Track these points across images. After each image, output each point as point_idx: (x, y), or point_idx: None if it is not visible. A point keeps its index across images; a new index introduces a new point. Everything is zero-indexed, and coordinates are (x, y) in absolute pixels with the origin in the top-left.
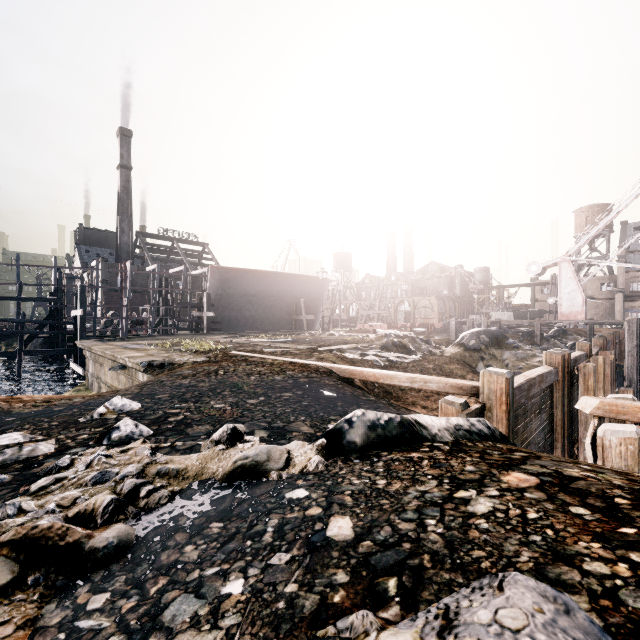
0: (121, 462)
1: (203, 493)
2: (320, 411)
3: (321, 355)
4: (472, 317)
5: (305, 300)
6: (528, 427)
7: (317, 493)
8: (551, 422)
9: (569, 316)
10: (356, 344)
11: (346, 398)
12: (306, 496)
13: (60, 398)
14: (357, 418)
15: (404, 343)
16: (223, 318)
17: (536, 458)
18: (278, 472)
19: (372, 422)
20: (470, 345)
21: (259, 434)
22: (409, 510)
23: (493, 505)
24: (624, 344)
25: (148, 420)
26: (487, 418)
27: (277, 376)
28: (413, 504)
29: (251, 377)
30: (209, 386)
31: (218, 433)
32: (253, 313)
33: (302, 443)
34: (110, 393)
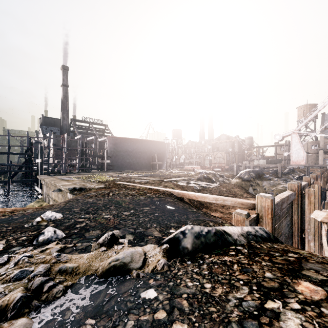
0: (38, 260)
1: (86, 287)
2: (165, 220)
3: (166, 184)
4: (244, 162)
5: (157, 154)
6: (281, 225)
7: (163, 295)
8: (291, 221)
9: (296, 162)
10: (184, 177)
11: (180, 210)
12: (155, 297)
13: (20, 210)
14: (188, 231)
15: (209, 177)
16: (115, 163)
17: (305, 260)
18: (137, 272)
19: (197, 233)
20: (245, 178)
21: (128, 237)
22: (233, 322)
23: (301, 322)
24: (326, 177)
25: (64, 226)
26: (260, 222)
27: (141, 197)
28: (235, 314)
29: (127, 197)
30: (103, 203)
31: (102, 238)
32: (130, 160)
33: (154, 246)
34: (48, 206)
